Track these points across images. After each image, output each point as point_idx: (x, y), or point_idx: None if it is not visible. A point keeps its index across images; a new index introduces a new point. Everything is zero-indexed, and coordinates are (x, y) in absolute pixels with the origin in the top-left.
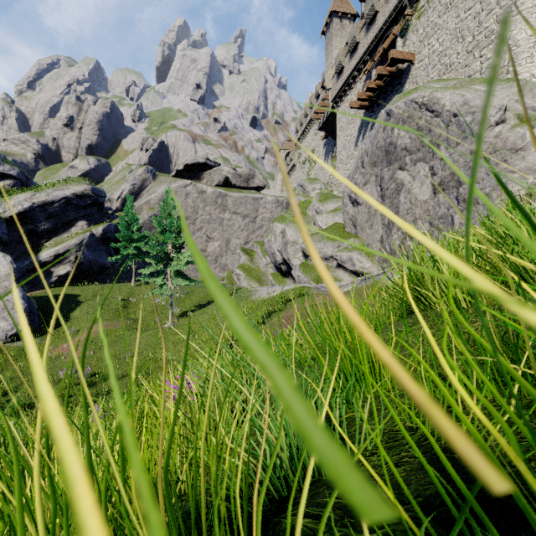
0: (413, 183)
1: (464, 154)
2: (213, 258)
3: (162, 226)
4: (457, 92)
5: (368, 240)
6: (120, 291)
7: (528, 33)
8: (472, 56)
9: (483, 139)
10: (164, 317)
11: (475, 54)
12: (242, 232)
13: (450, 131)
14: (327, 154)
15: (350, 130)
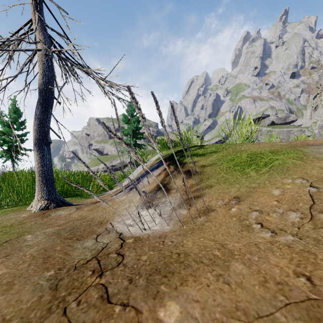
0: None
1: None
2: None
3: None
4: None
5: None
6: None
7: None
8: None
9: None
10: None
11: None
12: None
13: None
14: None
15: None
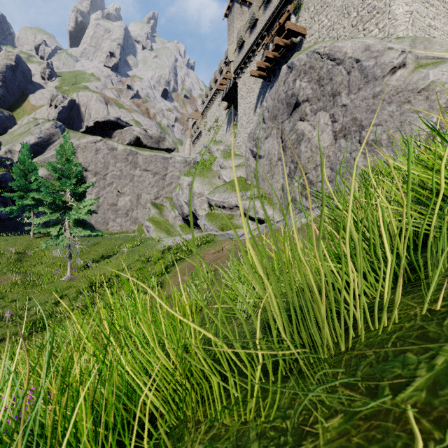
0: (313, 132)
1: (366, 98)
2: (124, 212)
3: (58, 172)
4: (358, 40)
5: (269, 190)
6: (15, 243)
7: (404, 8)
8: (357, 29)
9: (386, 82)
10: (65, 270)
11: (359, 27)
12: (152, 188)
13: (352, 77)
14: (229, 122)
15: (250, 98)
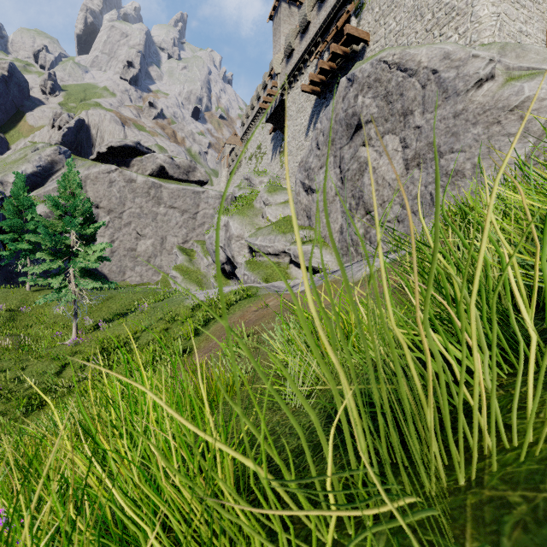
0: (380, 161)
1: (445, 118)
2: (144, 259)
3: (60, 209)
4: (435, 46)
5: (325, 232)
6: (6, 298)
7: (490, 9)
8: (432, 35)
9: (470, 98)
10: (69, 331)
11: (435, 32)
12: (180, 229)
13: (427, 91)
14: (274, 149)
15: (300, 119)
